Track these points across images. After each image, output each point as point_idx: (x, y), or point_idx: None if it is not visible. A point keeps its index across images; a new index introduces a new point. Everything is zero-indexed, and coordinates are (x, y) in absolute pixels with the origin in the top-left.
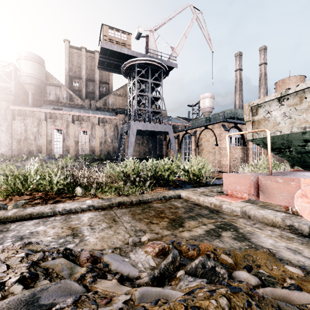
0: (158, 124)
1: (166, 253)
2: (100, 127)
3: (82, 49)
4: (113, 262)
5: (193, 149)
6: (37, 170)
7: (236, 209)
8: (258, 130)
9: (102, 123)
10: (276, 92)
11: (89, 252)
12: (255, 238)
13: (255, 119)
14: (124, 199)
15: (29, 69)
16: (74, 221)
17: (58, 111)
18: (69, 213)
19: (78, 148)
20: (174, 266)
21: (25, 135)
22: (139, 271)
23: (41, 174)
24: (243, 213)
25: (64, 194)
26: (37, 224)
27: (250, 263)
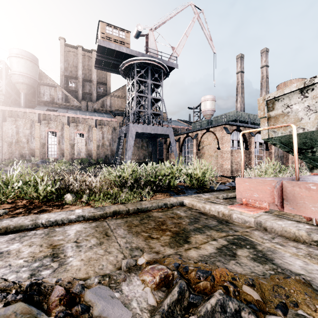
0: (158, 127)
1: (169, 283)
2: (98, 130)
3: (78, 47)
4: (96, 302)
5: (195, 153)
6: (20, 174)
7: (248, 220)
8: (281, 125)
9: (99, 125)
10: None
11: (67, 285)
12: (280, 258)
13: (272, 115)
14: (120, 208)
15: (21, 67)
16: (58, 236)
17: (52, 112)
18: (54, 225)
19: (74, 152)
20: (181, 307)
21: (17, 138)
22: (133, 316)
23: (26, 179)
24: (258, 225)
25: (51, 202)
26: (11, 241)
27: (283, 300)
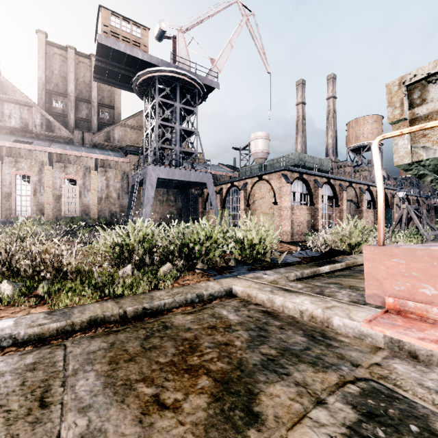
0: (191, 171)
1: None
2: (100, 174)
3: (68, 49)
4: None
5: (243, 209)
6: None
7: (371, 332)
8: None
9: (102, 167)
10: (349, 135)
11: None
12: None
13: (421, 113)
14: (106, 310)
15: None
16: None
17: (23, 145)
18: None
19: (60, 207)
20: None
21: None
22: None
23: None
24: (395, 344)
25: None
26: None
27: None
